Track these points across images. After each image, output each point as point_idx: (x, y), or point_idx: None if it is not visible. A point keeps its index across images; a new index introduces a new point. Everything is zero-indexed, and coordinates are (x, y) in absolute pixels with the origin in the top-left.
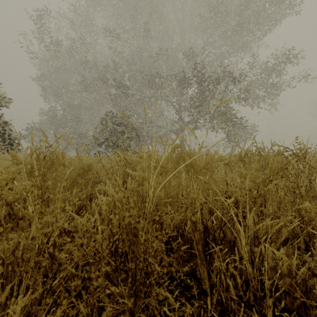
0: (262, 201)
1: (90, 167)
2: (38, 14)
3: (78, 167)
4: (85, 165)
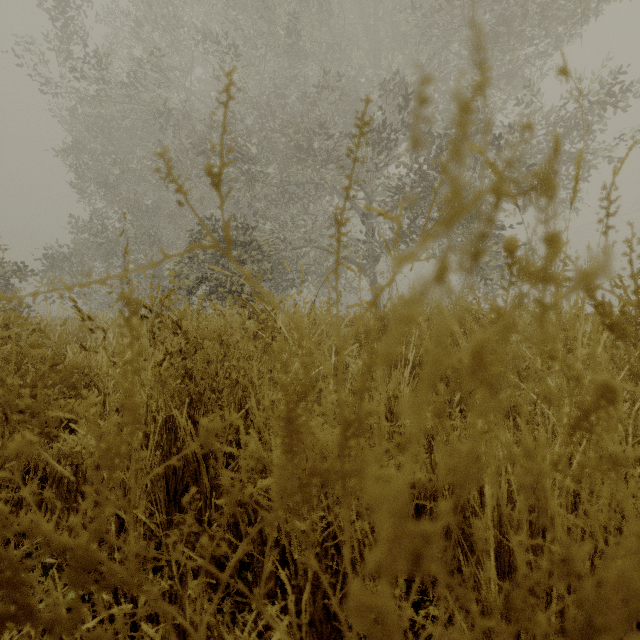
0: None
1: None
2: (60, 5)
3: None
4: None
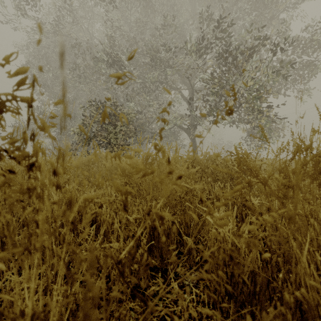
0: None
1: None
2: None
3: None
4: None
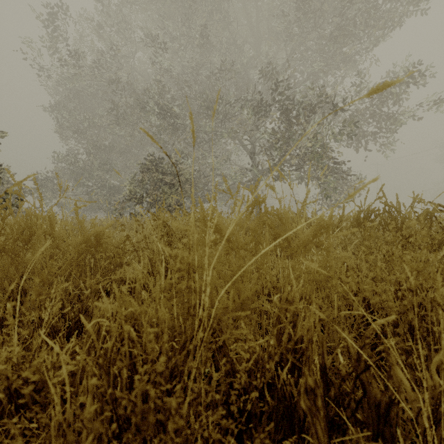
0: (438, 313)
1: (101, 238)
2: (50, 14)
3: (79, 239)
4: (93, 235)
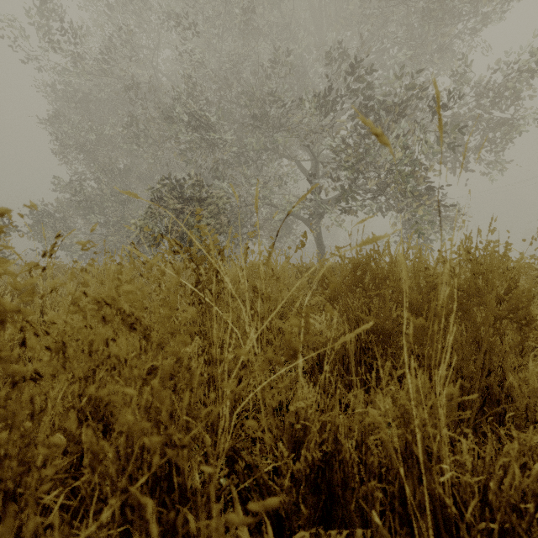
0: None
1: None
2: None
3: None
4: None
